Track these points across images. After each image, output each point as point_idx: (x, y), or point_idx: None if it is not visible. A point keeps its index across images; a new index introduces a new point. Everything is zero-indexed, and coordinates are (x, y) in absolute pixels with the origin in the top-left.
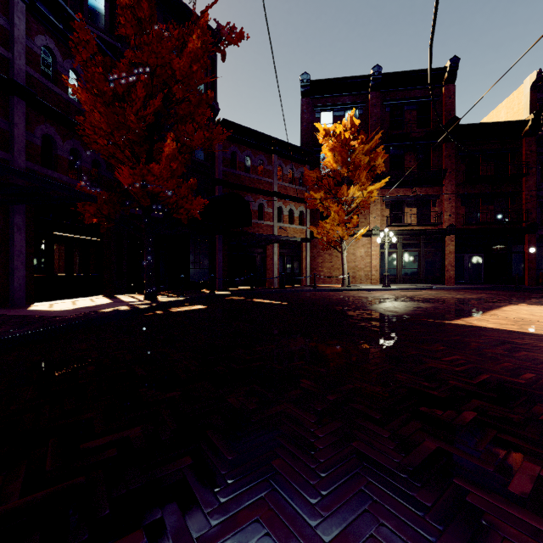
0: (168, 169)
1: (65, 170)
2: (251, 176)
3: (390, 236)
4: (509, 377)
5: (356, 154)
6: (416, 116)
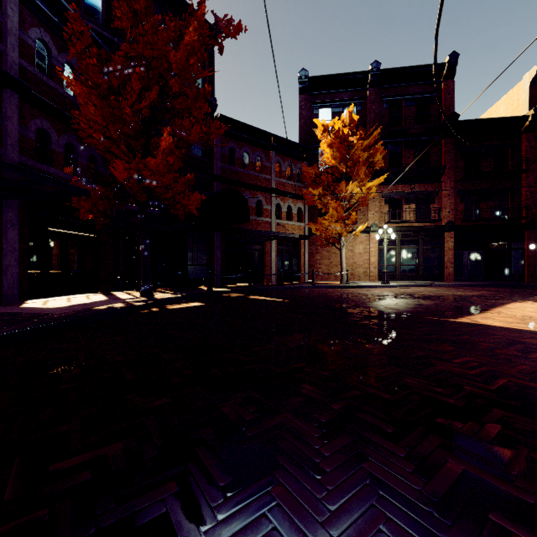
0: (164, 163)
1: (61, 166)
2: (249, 173)
3: (389, 232)
4: (529, 382)
5: (355, 150)
6: (414, 112)
